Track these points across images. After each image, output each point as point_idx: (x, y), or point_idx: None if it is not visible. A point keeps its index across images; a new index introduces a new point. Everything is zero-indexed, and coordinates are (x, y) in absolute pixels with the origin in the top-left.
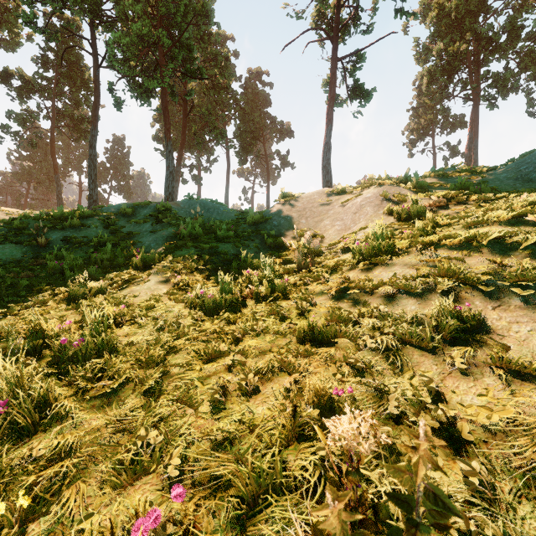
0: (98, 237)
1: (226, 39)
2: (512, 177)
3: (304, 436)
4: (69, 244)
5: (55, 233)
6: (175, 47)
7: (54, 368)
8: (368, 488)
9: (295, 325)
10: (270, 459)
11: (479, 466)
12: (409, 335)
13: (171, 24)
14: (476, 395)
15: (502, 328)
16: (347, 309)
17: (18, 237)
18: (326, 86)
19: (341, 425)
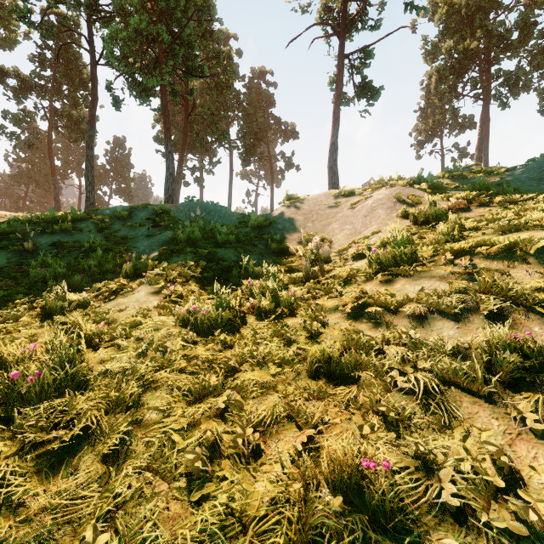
0: (90, 242)
1: (229, 38)
2: (534, 177)
3: (323, 541)
4: (58, 250)
5: (45, 237)
6: (175, 44)
7: (3, 409)
8: None
9: (304, 351)
10: None
11: None
12: (453, 373)
13: (171, 20)
14: None
15: None
16: (367, 331)
17: (4, 242)
18: (332, 84)
19: None
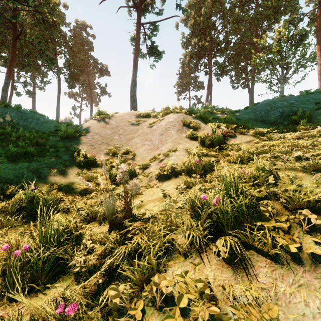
0: None
1: None
2: (253, 117)
3: None
4: None
5: None
6: None
7: None
8: None
9: None
10: None
11: None
12: None
13: None
14: None
15: None
16: None
17: None
18: (133, 41)
19: None
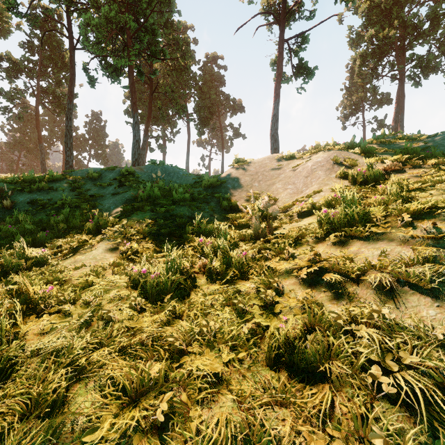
0: (62, 199)
1: (187, 29)
2: None
3: None
4: (34, 207)
5: (23, 195)
6: (141, 31)
7: None
8: None
9: (259, 326)
10: None
11: None
12: None
13: (138, 12)
14: None
15: None
16: (328, 303)
17: None
18: (273, 65)
19: None
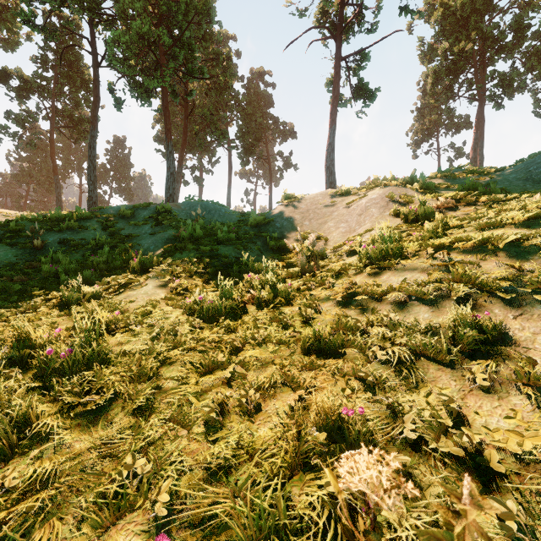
0: (96, 239)
1: (228, 39)
2: (521, 177)
3: (310, 464)
4: (66, 247)
5: (52, 235)
6: (176, 46)
7: (39, 381)
8: (386, 532)
9: (299, 334)
10: (272, 494)
11: (515, 508)
12: (423, 346)
13: (172, 23)
14: (503, 417)
15: (526, 340)
16: (355, 316)
17: (13, 239)
18: (329, 86)
19: (355, 463)
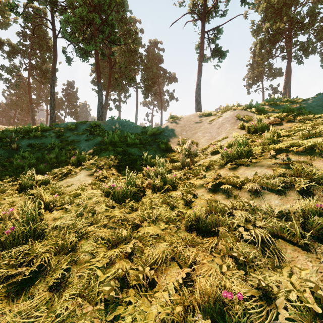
0: (51, 143)
1: (136, 22)
2: (320, 104)
3: None
4: (32, 148)
5: (24, 141)
6: (104, 25)
7: None
8: None
9: (182, 213)
10: None
11: None
12: (280, 230)
13: (101, 11)
14: None
15: None
16: (222, 201)
17: None
18: (197, 49)
19: None
